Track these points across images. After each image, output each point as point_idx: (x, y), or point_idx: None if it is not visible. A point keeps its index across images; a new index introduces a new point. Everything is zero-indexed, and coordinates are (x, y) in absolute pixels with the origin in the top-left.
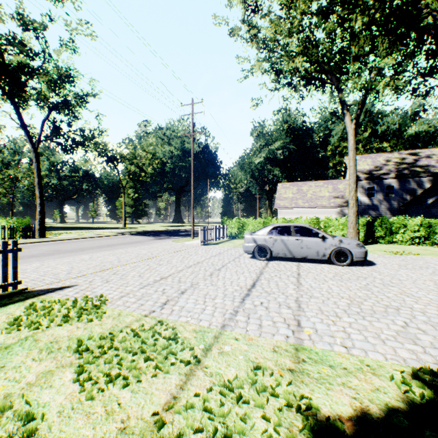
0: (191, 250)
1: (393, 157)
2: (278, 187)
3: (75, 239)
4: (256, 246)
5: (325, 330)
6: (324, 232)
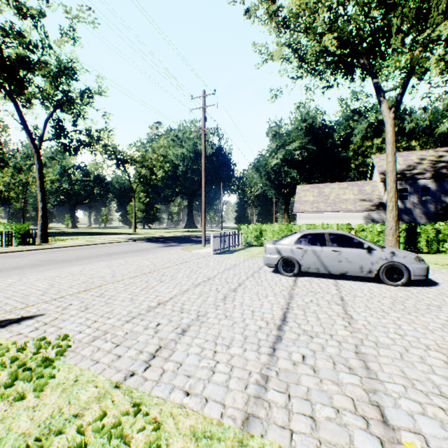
0: (202, 260)
1: (427, 154)
2: (298, 189)
3: (77, 246)
4: (281, 258)
5: (443, 440)
6: (368, 241)
